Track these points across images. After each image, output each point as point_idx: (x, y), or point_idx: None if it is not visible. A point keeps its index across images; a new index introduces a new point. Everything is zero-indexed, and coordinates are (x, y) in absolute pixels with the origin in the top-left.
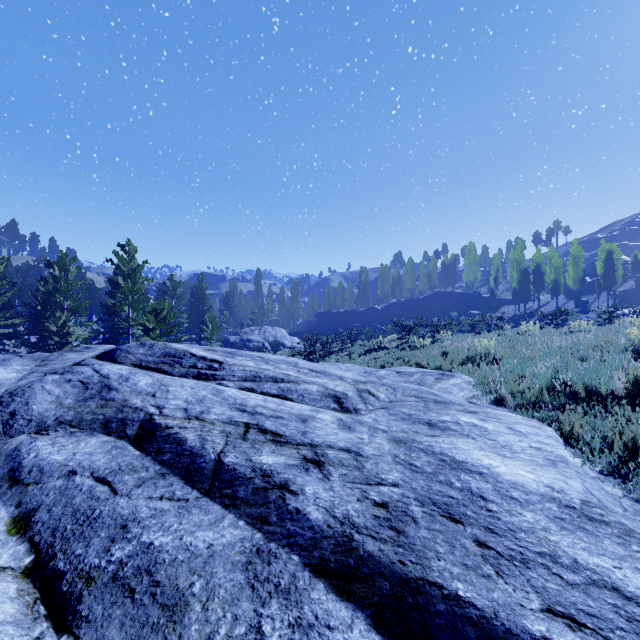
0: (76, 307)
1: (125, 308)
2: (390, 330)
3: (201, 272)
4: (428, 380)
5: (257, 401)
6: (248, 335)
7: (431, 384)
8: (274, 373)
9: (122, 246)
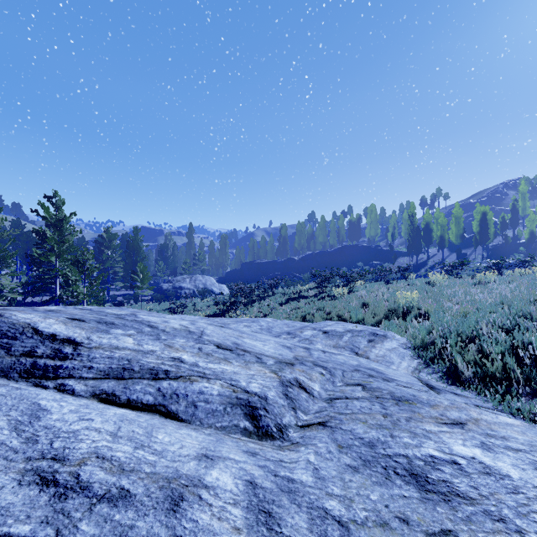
0: (2, 257)
1: (53, 258)
2: (307, 278)
3: (136, 225)
4: (361, 344)
5: (98, 439)
6: (180, 283)
7: (366, 350)
8: (158, 360)
9: (48, 197)
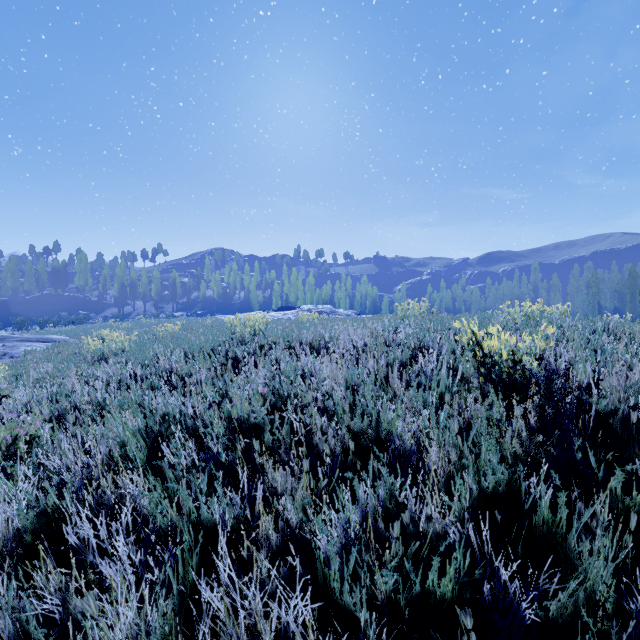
0: None
1: None
2: None
3: None
4: None
5: None
6: None
7: None
8: None
9: None
